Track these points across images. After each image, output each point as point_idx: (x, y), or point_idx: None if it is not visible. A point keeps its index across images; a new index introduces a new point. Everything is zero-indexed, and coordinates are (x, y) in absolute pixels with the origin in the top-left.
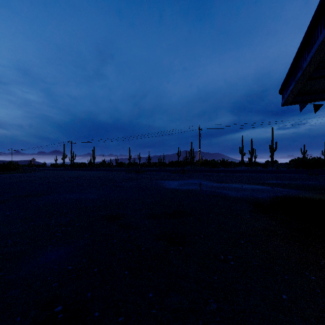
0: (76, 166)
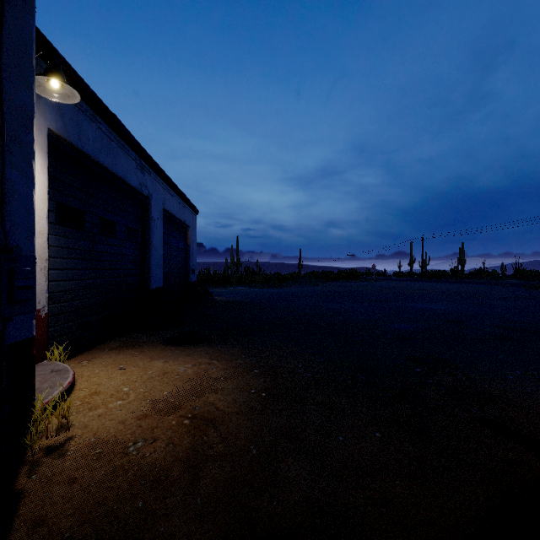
0: (429, 276)
